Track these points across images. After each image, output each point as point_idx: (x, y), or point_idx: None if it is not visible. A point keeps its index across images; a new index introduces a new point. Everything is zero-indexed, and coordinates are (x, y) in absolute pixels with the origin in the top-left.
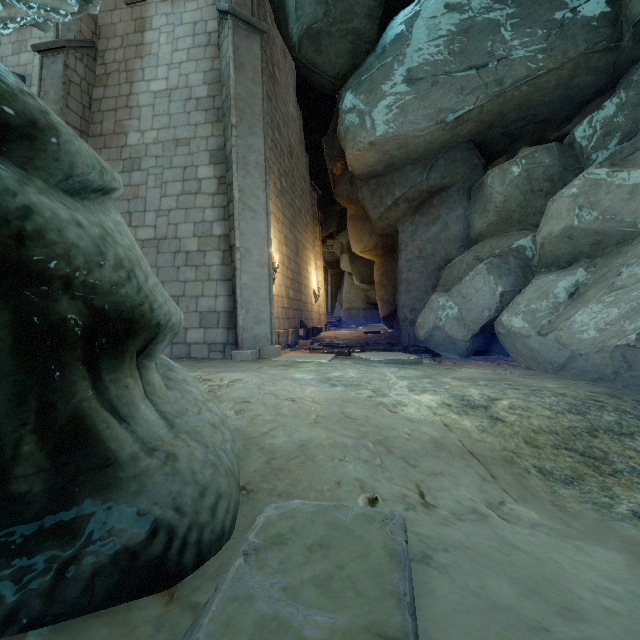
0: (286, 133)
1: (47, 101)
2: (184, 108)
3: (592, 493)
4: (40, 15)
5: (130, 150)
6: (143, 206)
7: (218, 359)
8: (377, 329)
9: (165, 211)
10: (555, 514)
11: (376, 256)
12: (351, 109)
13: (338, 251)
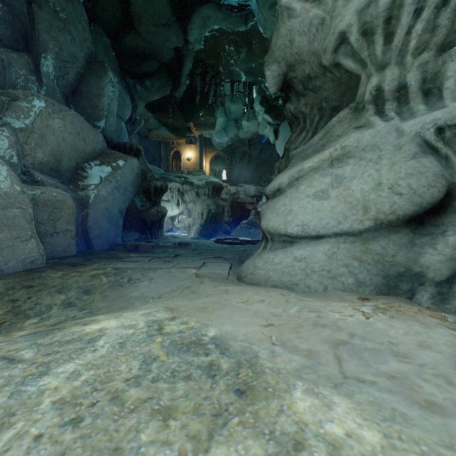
0: None
1: None
2: None
3: (78, 318)
4: (430, 3)
5: None
6: None
7: None
8: None
9: None
10: (122, 306)
11: None
12: None
13: None
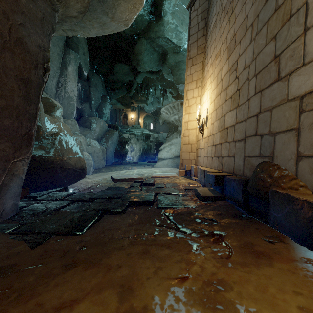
0: None
1: None
2: None
3: None
4: None
5: None
6: None
7: None
8: None
9: None
10: None
11: None
12: None
13: None
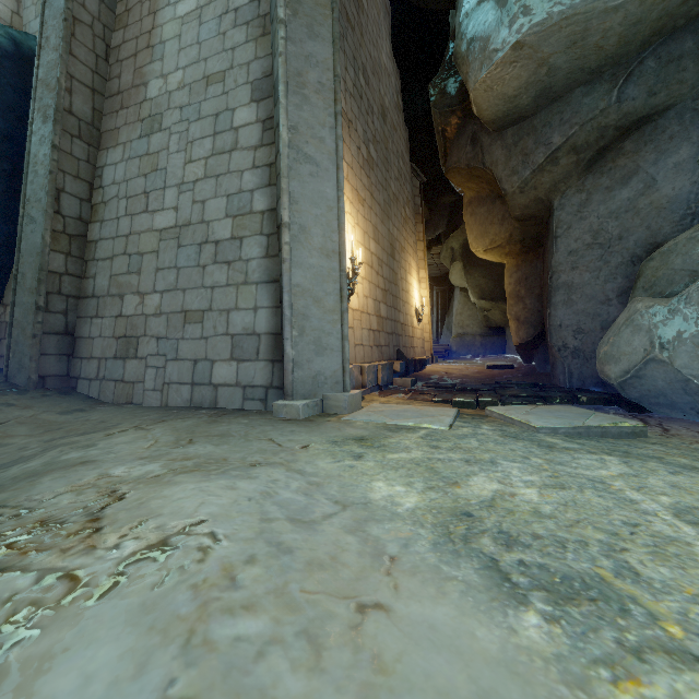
0: (376, 86)
1: (48, 50)
2: (218, 28)
3: None
4: None
5: (150, 105)
6: (162, 181)
7: (252, 414)
8: (504, 361)
9: (189, 184)
10: None
11: (508, 255)
12: (479, 2)
13: (447, 261)
